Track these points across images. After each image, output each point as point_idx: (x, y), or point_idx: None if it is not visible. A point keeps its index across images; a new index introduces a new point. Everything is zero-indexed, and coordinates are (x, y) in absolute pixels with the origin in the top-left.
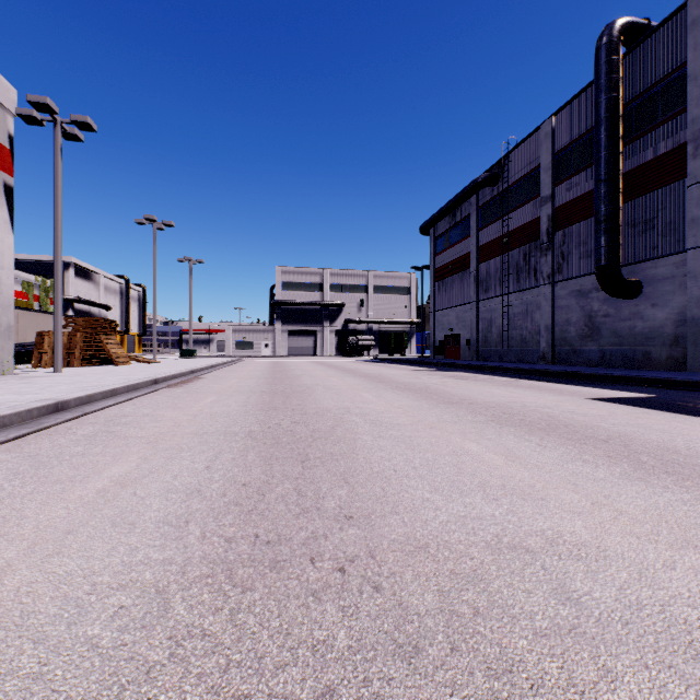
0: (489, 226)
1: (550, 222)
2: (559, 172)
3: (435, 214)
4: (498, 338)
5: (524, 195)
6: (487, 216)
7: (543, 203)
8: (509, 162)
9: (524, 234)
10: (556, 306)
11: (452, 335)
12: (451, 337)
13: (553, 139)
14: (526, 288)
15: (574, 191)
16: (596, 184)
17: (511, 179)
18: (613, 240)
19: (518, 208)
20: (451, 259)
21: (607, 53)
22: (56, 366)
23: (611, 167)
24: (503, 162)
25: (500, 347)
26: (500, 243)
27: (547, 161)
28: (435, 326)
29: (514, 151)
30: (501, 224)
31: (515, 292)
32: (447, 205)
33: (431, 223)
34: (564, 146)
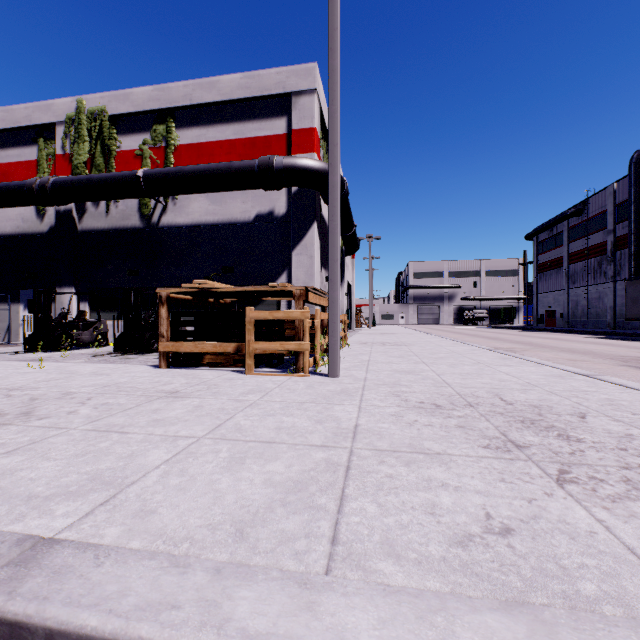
0: (575, 241)
1: (612, 246)
2: (618, 216)
3: (537, 230)
4: (581, 313)
5: (598, 225)
6: (574, 234)
7: (608, 234)
8: (588, 203)
9: (598, 250)
10: (616, 295)
11: (550, 310)
12: (549, 312)
13: (614, 196)
14: (598, 283)
15: (626, 230)
16: (628, 235)
17: (590, 214)
18: (637, 264)
19: (594, 233)
20: (549, 259)
21: (634, 168)
22: (369, 327)
23: (636, 227)
24: (585, 202)
25: (583, 319)
26: (583, 253)
27: (610, 209)
28: (537, 304)
29: (592, 197)
30: (583, 241)
31: (592, 285)
32: (545, 225)
33: (533, 235)
34: (621, 202)
